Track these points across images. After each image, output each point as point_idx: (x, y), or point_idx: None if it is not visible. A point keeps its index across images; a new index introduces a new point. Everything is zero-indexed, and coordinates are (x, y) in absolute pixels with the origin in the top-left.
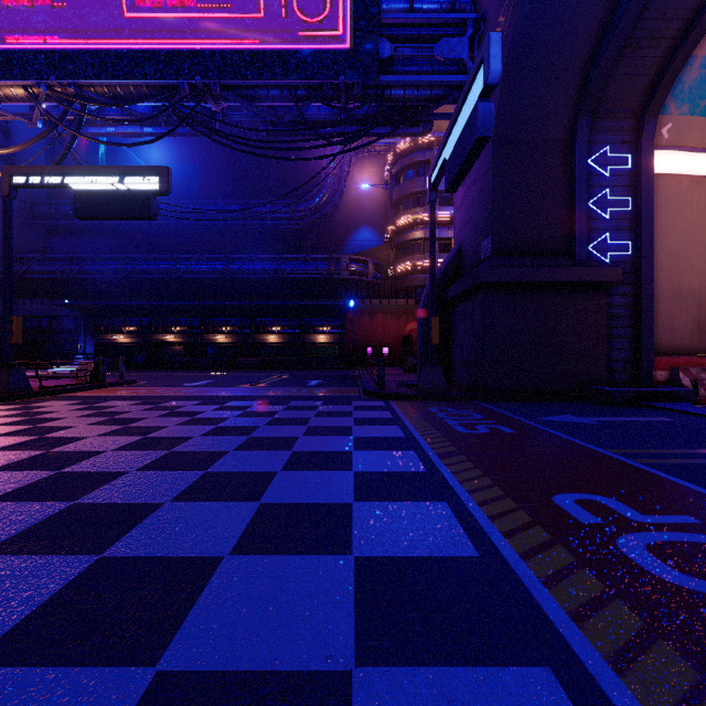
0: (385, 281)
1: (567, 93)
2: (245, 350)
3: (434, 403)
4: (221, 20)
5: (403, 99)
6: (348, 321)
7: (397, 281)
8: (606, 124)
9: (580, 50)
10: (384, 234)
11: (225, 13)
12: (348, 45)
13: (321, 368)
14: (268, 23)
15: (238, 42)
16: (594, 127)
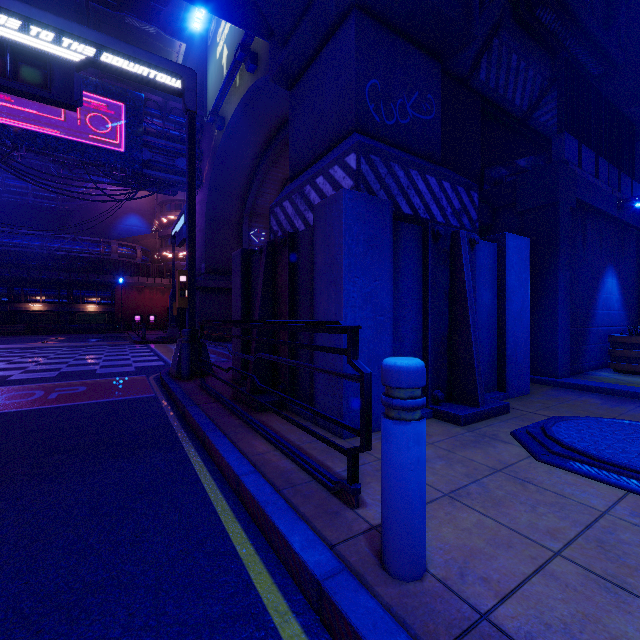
0: (152, 263)
1: (239, 204)
2: (2, 317)
3: (172, 344)
4: (30, 113)
5: (158, 179)
6: (117, 294)
7: (163, 264)
8: (257, 219)
9: (241, 189)
10: (152, 223)
11: (34, 111)
12: (123, 150)
13: (92, 333)
14: (68, 125)
15: (44, 129)
16: (252, 219)
